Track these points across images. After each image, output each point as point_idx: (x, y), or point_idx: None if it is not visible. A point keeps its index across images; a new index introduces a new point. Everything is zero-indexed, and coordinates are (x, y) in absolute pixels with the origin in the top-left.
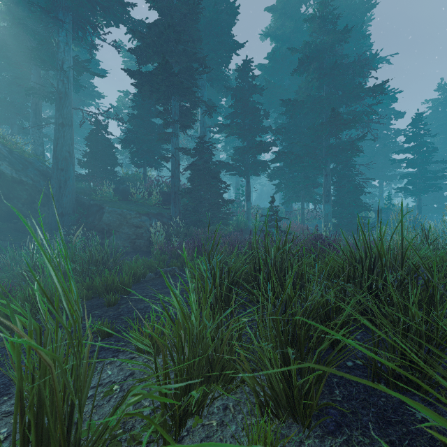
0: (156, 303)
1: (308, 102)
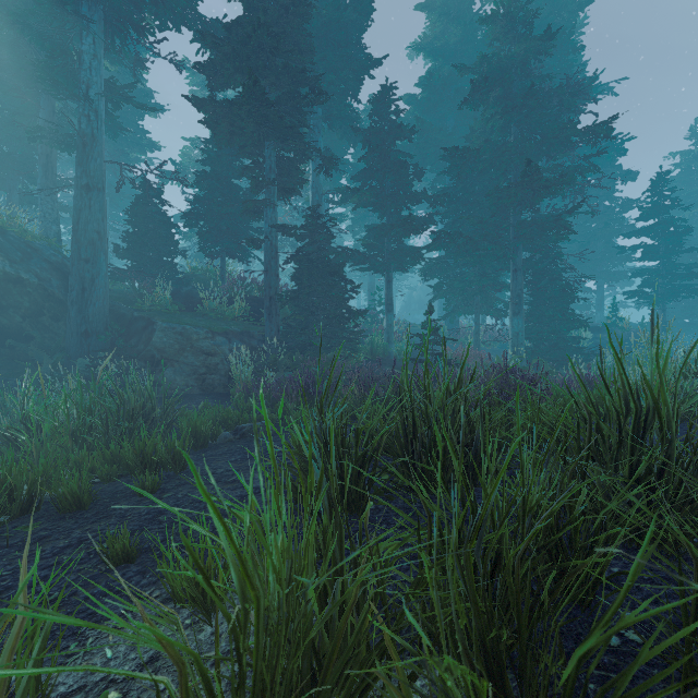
0: (227, 489)
1: (486, 152)
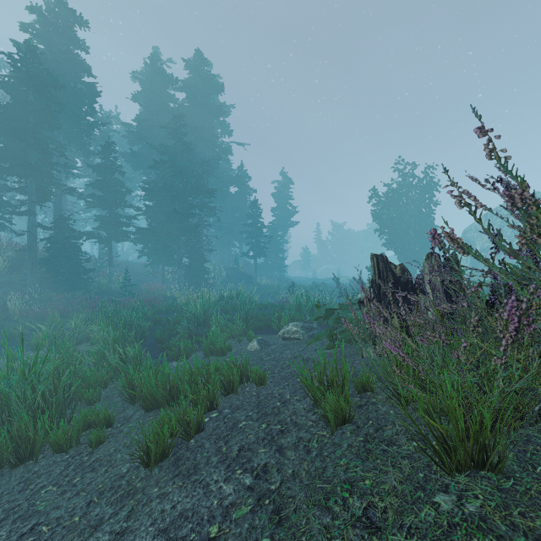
0: None
1: (163, 191)
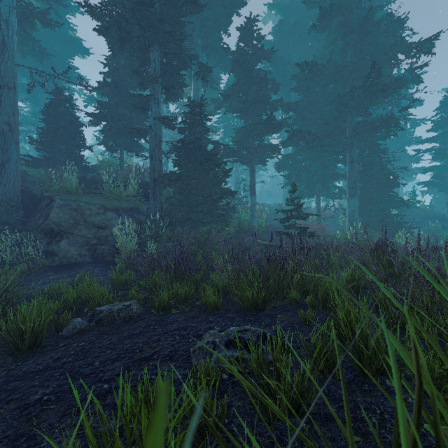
0: None
1: (330, 67)
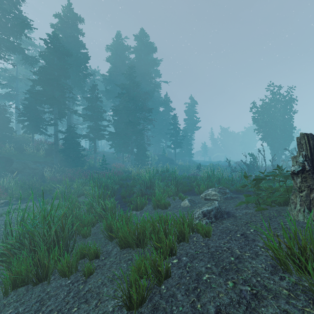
0: None
1: (123, 110)
